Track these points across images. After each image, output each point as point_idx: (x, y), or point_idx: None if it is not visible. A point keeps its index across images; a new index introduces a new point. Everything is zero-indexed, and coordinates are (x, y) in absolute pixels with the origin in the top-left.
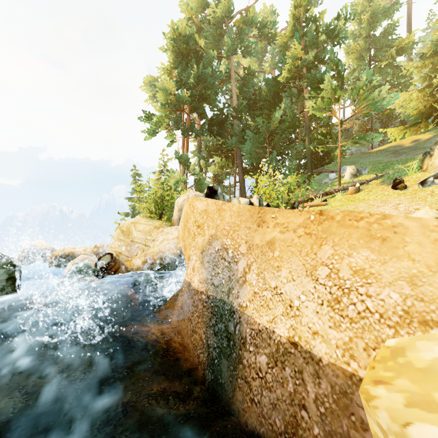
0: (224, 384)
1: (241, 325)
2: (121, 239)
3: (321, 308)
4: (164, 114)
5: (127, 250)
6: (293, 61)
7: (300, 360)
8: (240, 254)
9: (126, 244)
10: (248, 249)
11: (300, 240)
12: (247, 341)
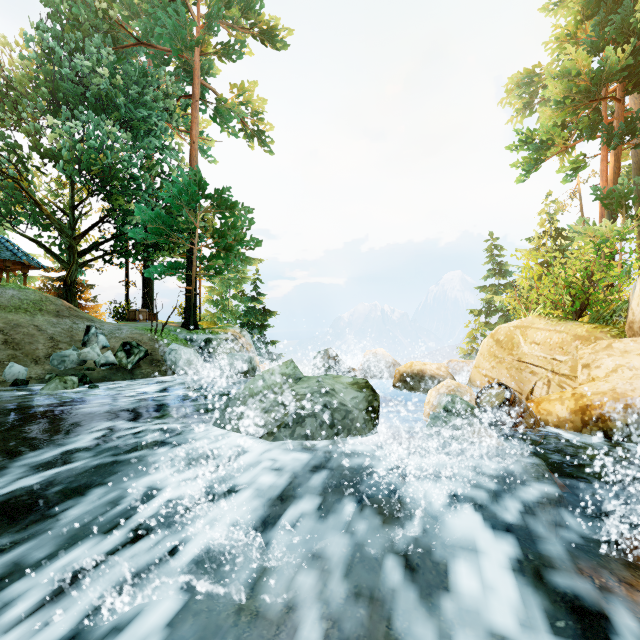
0: None
1: None
2: (496, 356)
3: None
4: (559, 122)
5: (511, 377)
6: None
7: None
8: None
9: (507, 366)
10: None
11: None
12: None
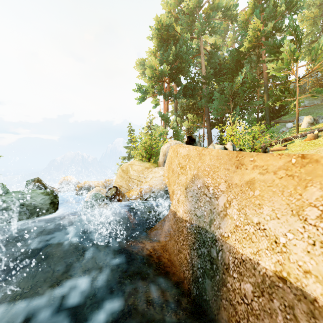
0: (209, 301)
1: (224, 252)
2: (122, 176)
3: (313, 248)
4: (151, 85)
5: (126, 184)
6: (253, 33)
7: (289, 295)
8: (220, 191)
9: (125, 180)
10: (227, 187)
11: (282, 181)
12: (230, 267)
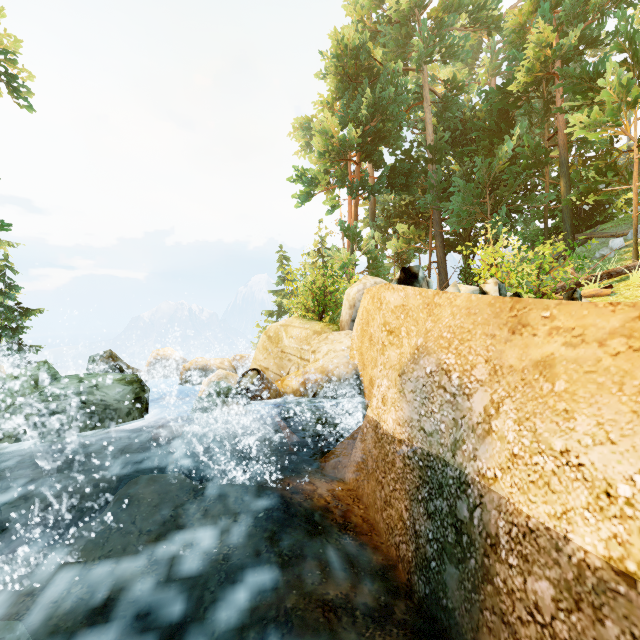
0: (454, 611)
1: (486, 511)
2: (267, 349)
3: None
4: (323, 168)
5: (276, 365)
6: (537, 52)
7: None
8: (475, 381)
9: (274, 356)
10: (491, 373)
11: (618, 362)
12: (501, 543)
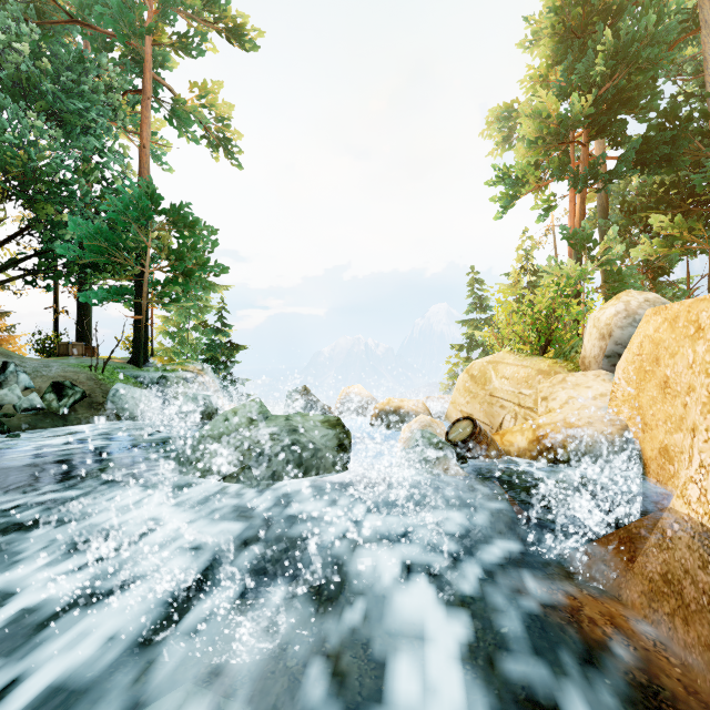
0: None
1: None
2: (470, 391)
3: None
4: (533, 160)
5: (483, 412)
6: None
7: None
8: None
9: (480, 400)
10: None
11: None
12: None
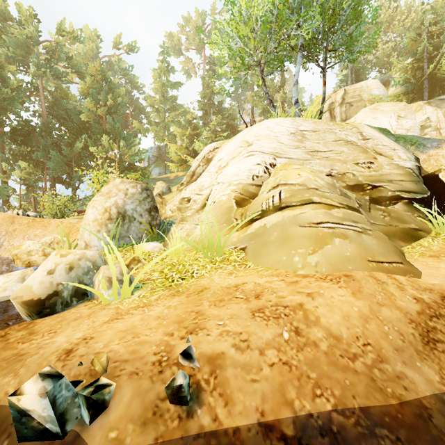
0: None
1: None
2: None
3: None
4: None
5: None
6: (90, 109)
7: None
8: (2, 235)
9: None
10: (6, 233)
11: (25, 228)
12: (0, 264)
